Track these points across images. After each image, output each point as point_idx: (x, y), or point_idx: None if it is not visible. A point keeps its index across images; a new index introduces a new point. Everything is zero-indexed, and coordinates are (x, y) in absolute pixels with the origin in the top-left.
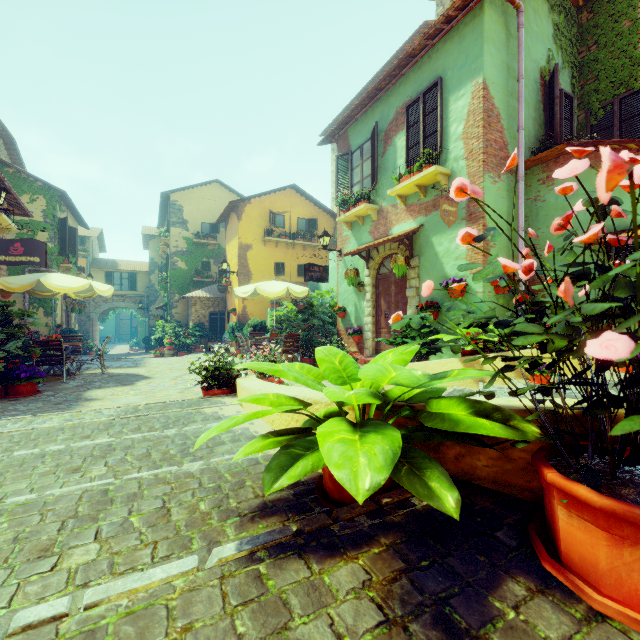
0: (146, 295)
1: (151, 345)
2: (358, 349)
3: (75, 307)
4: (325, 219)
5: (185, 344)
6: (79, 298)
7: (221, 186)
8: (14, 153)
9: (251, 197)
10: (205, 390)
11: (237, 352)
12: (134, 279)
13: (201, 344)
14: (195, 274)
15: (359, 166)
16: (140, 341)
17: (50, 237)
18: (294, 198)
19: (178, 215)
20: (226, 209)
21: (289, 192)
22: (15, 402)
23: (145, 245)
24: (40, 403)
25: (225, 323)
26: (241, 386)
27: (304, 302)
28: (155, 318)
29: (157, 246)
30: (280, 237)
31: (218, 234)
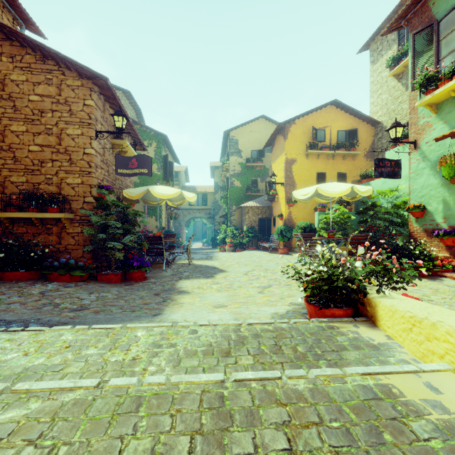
0: (212, 208)
1: (216, 243)
2: (450, 254)
3: (172, 215)
4: (364, 128)
5: (241, 243)
6: (174, 206)
7: (265, 120)
8: (141, 120)
9: (296, 117)
10: (316, 306)
11: (284, 251)
12: (205, 198)
13: (253, 243)
14: (247, 190)
15: (453, 31)
16: (208, 240)
17: (158, 168)
18: (334, 113)
19: (235, 147)
20: (274, 132)
21: (329, 108)
22: (128, 287)
23: (211, 175)
24: (144, 291)
25: (271, 227)
26: None
27: (365, 202)
28: (219, 224)
29: (219, 174)
30: (321, 149)
31: (263, 158)
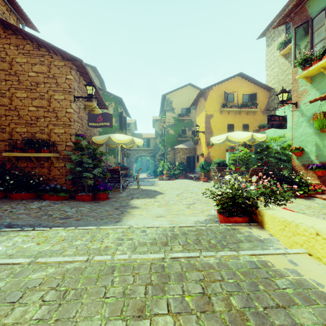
0: (154, 149)
1: (156, 174)
2: (320, 181)
3: (125, 154)
4: (262, 93)
5: (174, 174)
6: (127, 148)
7: (191, 87)
8: (103, 87)
9: (213, 85)
10: (224, 216)
11: (205, 179)
12: (149, 142)
13: (182, 174)
14: (178, 136)
15: (322, 26)
16: (150, 172)
17: (116, 121)
18: (240, 82)
19: (170, 106)
20: (197, 95)
21: (237, 79)
22: (97, 204)
23: (153, 125)
24: (108, 206)
25: (195, 162)
26: (319, 232)
27: (261, 145)
28: (158, 160)
29: (159, 125)
30: (231, 108)
31: (190, 113)
